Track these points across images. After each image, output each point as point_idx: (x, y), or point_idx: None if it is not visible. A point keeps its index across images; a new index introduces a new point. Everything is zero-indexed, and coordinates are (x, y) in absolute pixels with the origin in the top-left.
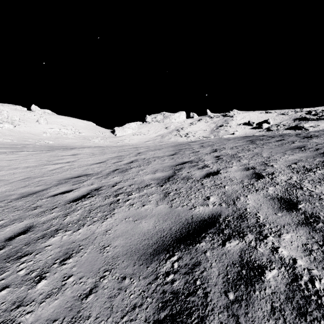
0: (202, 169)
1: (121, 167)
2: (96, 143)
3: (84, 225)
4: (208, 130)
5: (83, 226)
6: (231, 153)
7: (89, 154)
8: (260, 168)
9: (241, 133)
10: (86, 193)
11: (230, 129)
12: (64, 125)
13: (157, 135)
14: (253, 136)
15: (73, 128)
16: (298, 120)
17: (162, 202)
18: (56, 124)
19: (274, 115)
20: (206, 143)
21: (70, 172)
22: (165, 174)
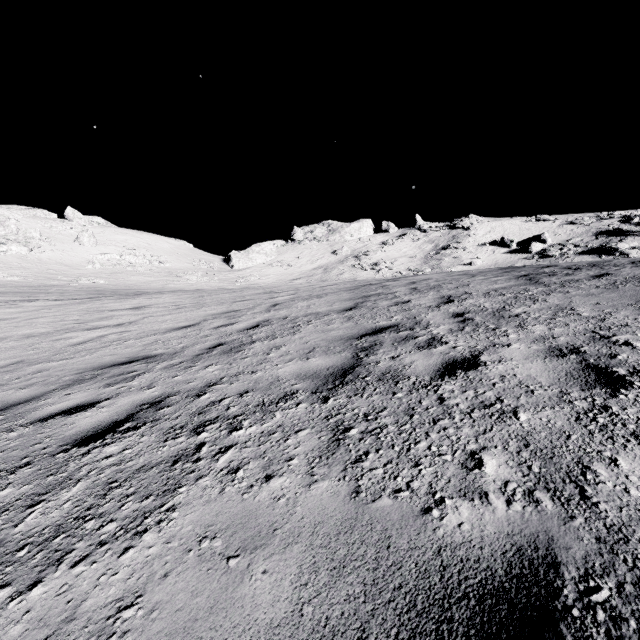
0: (430, 350)
1: (231, 339)
2: (193, 283)
3: (64, 558)
4: (419, 256)
5: (59, 563)
6: (492, 307)
7: (169, 307)
8: (596, 350)
9: (487, 263)
10: (124, 415)
11: (463, 255)
12: (130, 248)
13: (316, 268)
14: (526, 268)
15: (148, 254)
16: (605, 235)
17: (327, 466)
18: (115, 246)
19: (554, 225)
20: (421, 282)
21: (113, 351)
22: (334, 363)
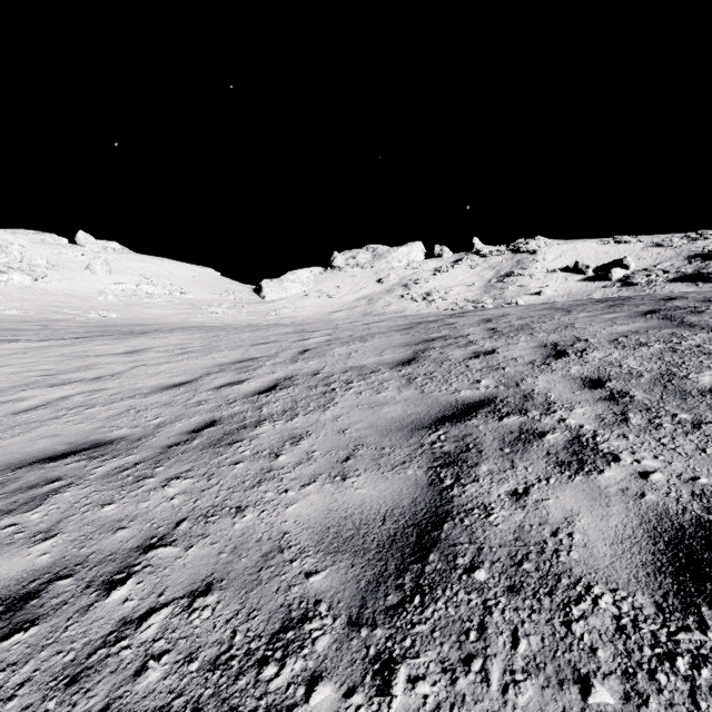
0: (592, 479)
1: (230, 414)
2: (218, 317)
3: None
4: (478, 285)
5: None
6: (645, 368)
7: (171, 351)
8: None
9: (559, 292)
10: None
11: (530, 283)
12: (148, 277)
13: (359, 298)
14: (639, 300)
15: (168, 283)
16: (700, 258)
17: None
18: (131, 275)
19: (637, 247)
20: (499, 319)
21: (60, 427)
22: (396, 499)
